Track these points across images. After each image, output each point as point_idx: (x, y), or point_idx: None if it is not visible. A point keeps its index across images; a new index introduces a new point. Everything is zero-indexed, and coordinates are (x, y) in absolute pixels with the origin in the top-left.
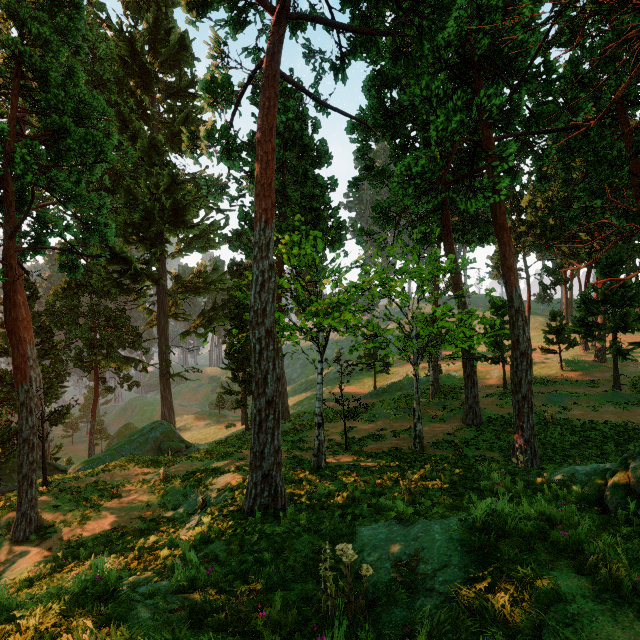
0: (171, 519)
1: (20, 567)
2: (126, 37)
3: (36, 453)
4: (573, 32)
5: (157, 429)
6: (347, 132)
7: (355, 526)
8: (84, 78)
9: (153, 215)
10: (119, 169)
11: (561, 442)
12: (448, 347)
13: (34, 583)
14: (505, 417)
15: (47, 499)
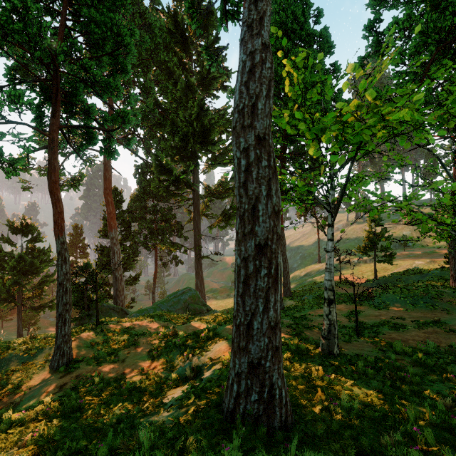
0: (162, 381)
1: (34, 398)
2: (171, 14)
3: (69, 296)
4: None
5: (186, 293)
6: None
7: None
8: None
9: (188, 137)
10: (167, 107)
11: None
12: None
13: (9, 430)
14: None
15: (90, 336)
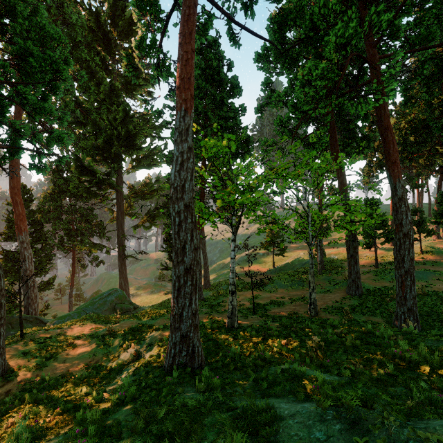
0: (109, 368)
1: None
2: (93, 13)
3: (4, 311)
4: None
5: (113, 294)
6: (254, 61)
7: (271, 396)
8: (46, 15)
9: (112, 140)
10: (88, 107)
11: (434, 310)
12: (338, 231)
13: None
14: (381, 289)
15: (19, 347)
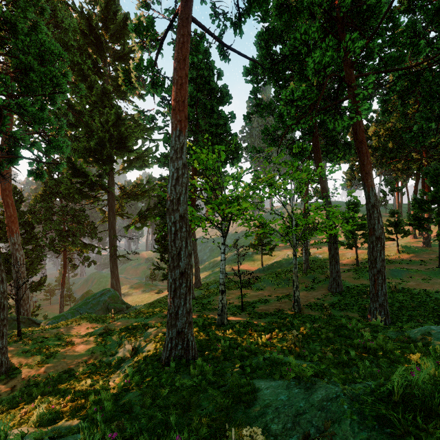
0: (108, 364)
1: None
2: (85, 16)
3: (6, 312)
4: (410, 2)
5: (106, 294)
6: (243, 75)
7: (253, 378)
8: (45, 30)
9: (104, 142)
10: (80, 109)
11: (405, 305)
12: (319, 234)
13: None
14: (360, 287)
15: (18, 346)
